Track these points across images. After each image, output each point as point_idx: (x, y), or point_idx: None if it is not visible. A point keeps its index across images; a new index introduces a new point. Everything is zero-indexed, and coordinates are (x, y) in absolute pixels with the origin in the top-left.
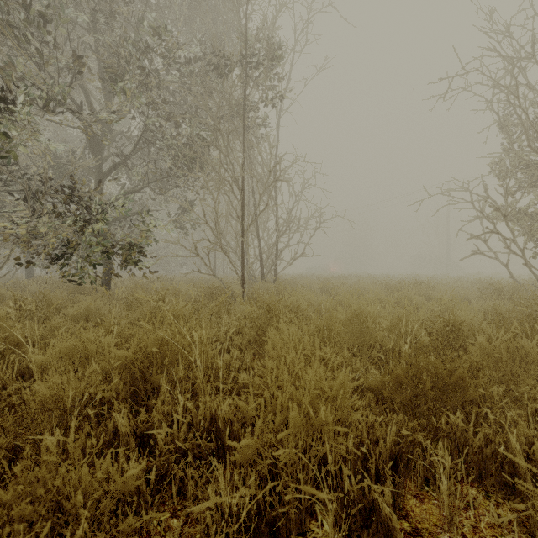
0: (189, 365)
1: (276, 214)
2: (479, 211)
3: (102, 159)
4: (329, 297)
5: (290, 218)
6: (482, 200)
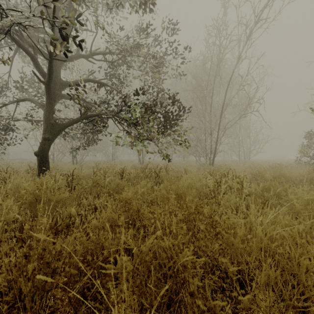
0: None
1: (249, 139)
2: None
3: None
4: None
5: (255, 139)
6: None
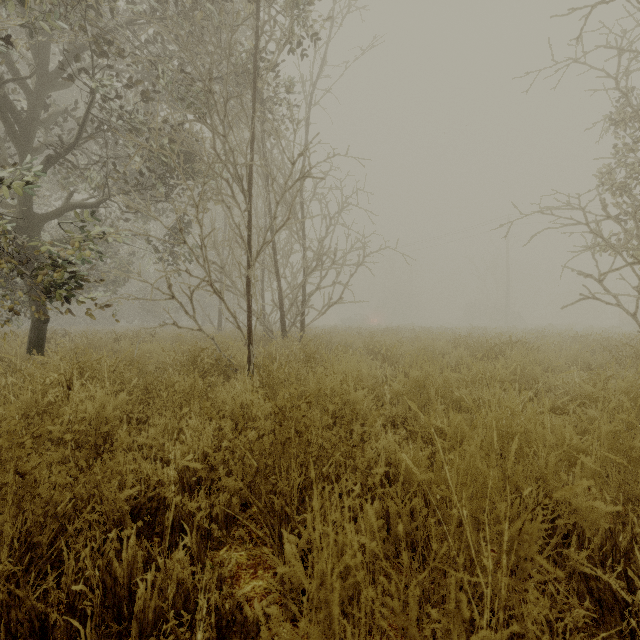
0: (9, 639)
1: (304, 243)
2: (599, 236)
3: (33, 149)
4: (383, 363)
5: (322, 249)
6: (600, 221)
